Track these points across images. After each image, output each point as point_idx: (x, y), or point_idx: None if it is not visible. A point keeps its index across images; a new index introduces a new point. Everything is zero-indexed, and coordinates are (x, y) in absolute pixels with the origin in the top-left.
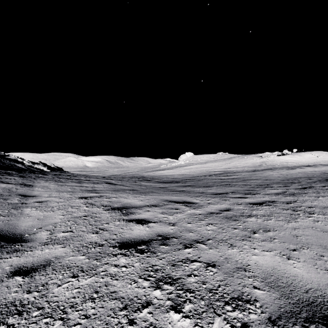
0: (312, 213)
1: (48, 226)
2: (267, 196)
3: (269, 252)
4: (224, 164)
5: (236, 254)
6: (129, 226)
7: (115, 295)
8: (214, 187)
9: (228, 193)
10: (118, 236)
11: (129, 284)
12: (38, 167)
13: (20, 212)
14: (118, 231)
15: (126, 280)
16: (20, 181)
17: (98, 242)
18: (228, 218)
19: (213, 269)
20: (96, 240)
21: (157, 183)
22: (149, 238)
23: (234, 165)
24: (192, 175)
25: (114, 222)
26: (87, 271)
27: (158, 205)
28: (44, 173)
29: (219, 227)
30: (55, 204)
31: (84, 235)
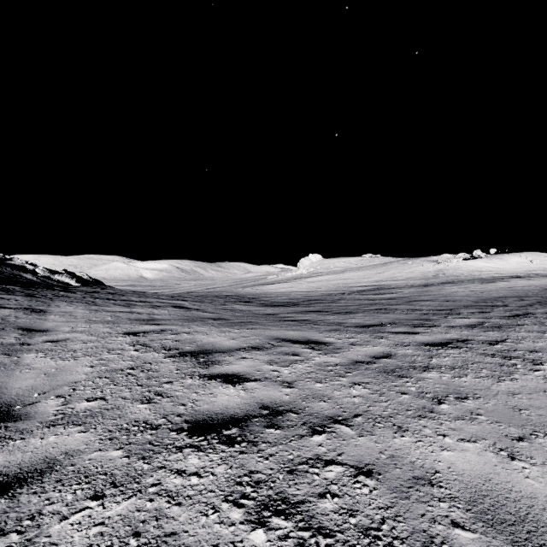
0: (538, 363)
1: (62, 388)
2: (453, 330)
3: (474, 444)
4: (374, 274)
5: (409, 449)
6: (209, 387)
7: (172, 543)
8: (360, 314)
9: (384, 326)
10: (187, 408)
11: (203, 516)
12: (61, 279)
13: (16, 361)
14: (188, 398)
15: (197, 506)
16: (26, 304)
17: (149, 421)
18: (388, 372)
19: (369, 480)
20: (147, 417)
21: (260, 307)
22: (245, 413)
23: (391, 275)
24: (321, 292)
25: (181, 380)
26: (123, 485)
27: (263, 347)
28: (70, 289)
29: (374, 391)
30: (80, 345)
31: (126, 406)
